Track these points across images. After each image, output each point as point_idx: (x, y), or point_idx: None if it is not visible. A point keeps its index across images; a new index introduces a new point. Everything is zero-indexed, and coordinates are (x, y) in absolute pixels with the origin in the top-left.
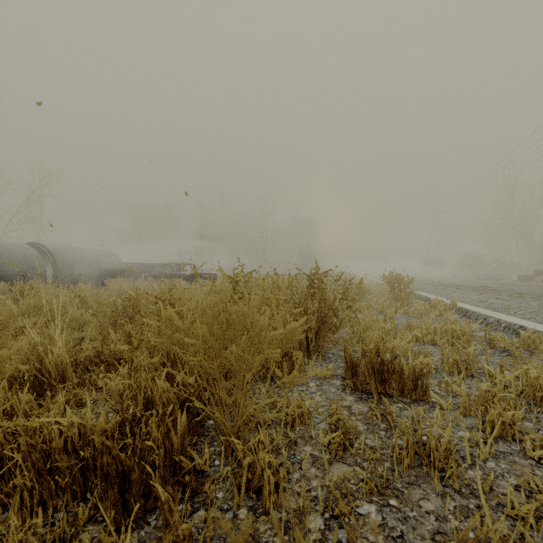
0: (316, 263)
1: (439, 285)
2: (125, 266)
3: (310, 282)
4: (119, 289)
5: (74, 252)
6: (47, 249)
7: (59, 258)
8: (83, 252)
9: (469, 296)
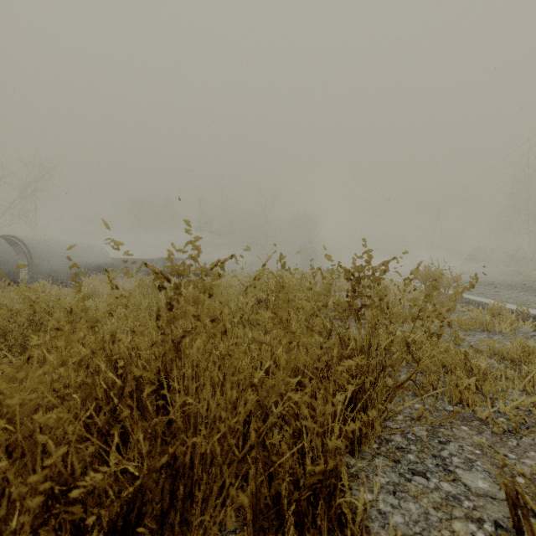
0: (365, 244)
1: (464, 283)
2: (116, 262)
3: (352, 284)
4: (92, 288)
5: (54, 246)
6: (22, 243)
7: (36, 252)
8: (66, 246)
9: (525, 298)
